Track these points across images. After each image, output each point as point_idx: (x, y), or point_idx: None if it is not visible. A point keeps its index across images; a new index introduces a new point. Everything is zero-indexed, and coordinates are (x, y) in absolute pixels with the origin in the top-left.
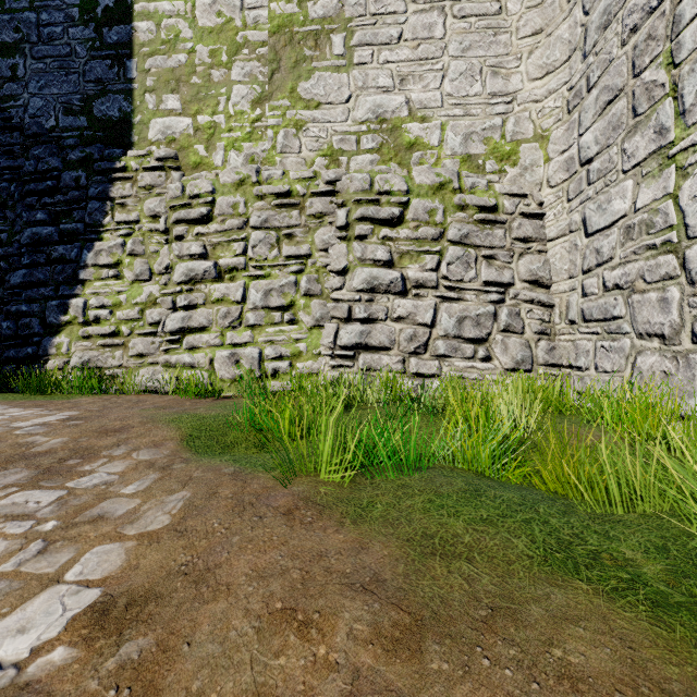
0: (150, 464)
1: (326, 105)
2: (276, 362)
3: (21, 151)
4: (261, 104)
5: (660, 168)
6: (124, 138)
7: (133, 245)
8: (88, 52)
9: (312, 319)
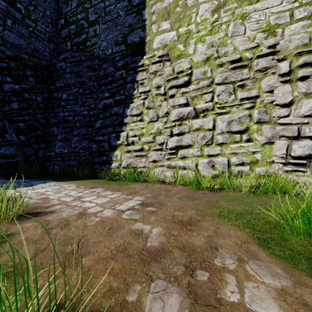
0: (305, 306)
1: None
2: (239, 166)
3: (98, 67)
4: (218, 10)
5: None
6: (141, 51)
7: (148, 103)
8: (125, 13)
9: (264, 138)
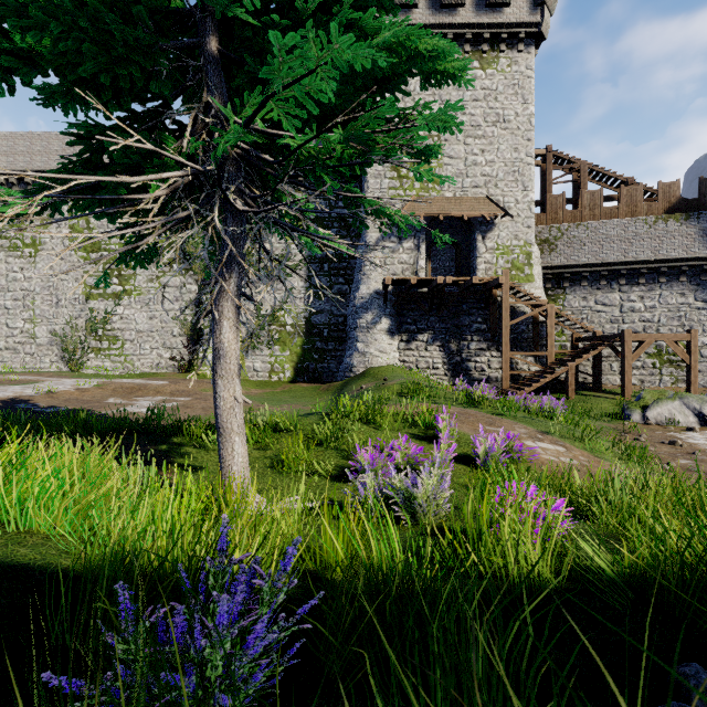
0: None
1: None
2: None
3: None
4: None
5: (31, 322)
6: None
7: None
8: None
9: None
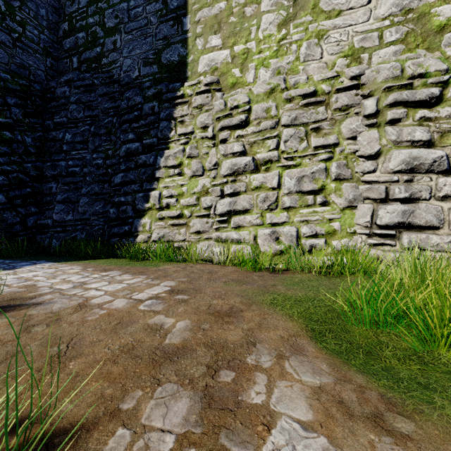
0: (340, 403)
1: (346, 11)
2: (312, 239)
3: (119, 96)
4: (286, 24)
5: None
6: (181, 75)
7: (190, 150)
8: (158, 19)
9: (344, 201)
